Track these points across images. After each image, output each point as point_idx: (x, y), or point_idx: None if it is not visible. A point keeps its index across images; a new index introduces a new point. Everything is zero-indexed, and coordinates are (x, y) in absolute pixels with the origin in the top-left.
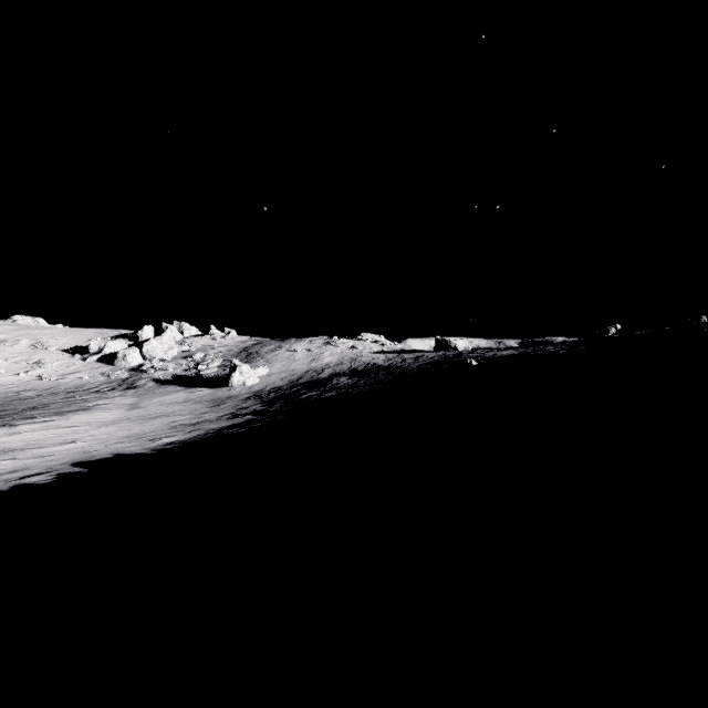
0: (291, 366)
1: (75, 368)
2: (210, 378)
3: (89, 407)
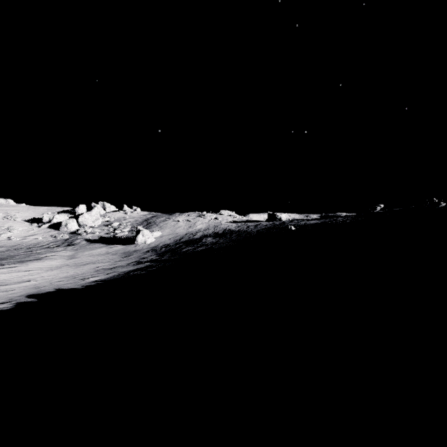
0: (176, 231)
1: (33, 232)
2: (123, 239)
3: (41, 258)
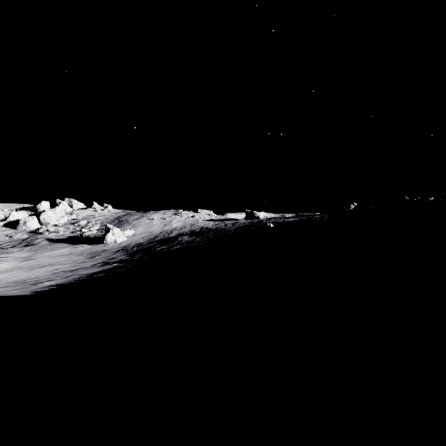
0: (150, 229)
1: None
2: (91, 238)
3: None
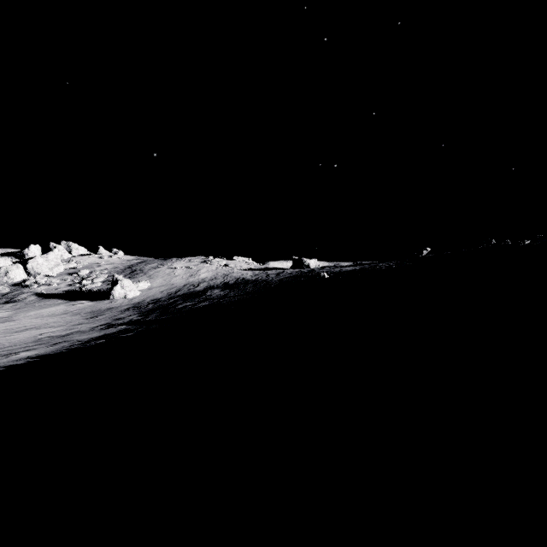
0: (171, 281)
1: None
2: (93, 292)
3: None
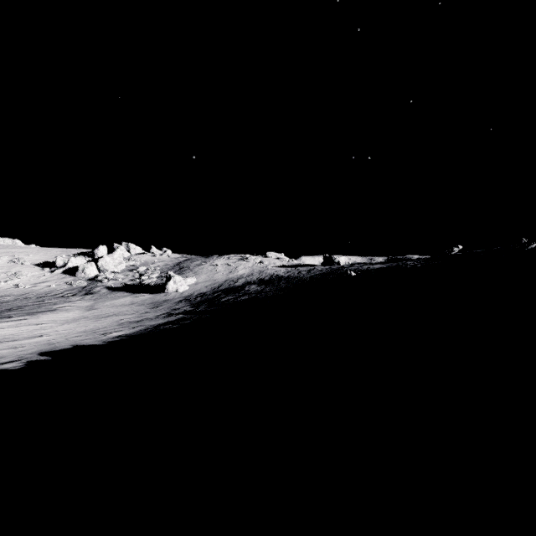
0: (213, 277)
1: (45, 279)
2: (151, 286)
3: (54, 309)
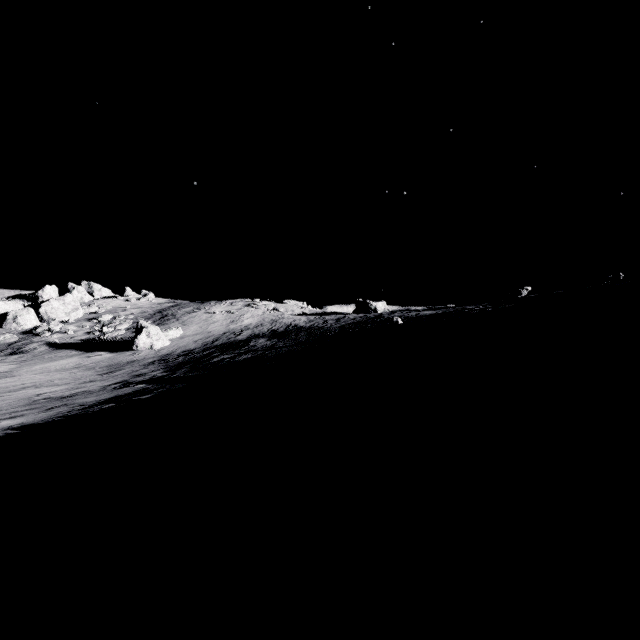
0: (208, 328)
1: None
2: (115, 341)
3: None
